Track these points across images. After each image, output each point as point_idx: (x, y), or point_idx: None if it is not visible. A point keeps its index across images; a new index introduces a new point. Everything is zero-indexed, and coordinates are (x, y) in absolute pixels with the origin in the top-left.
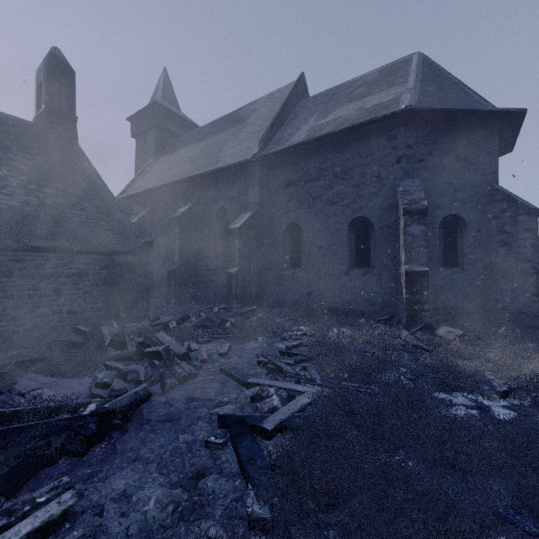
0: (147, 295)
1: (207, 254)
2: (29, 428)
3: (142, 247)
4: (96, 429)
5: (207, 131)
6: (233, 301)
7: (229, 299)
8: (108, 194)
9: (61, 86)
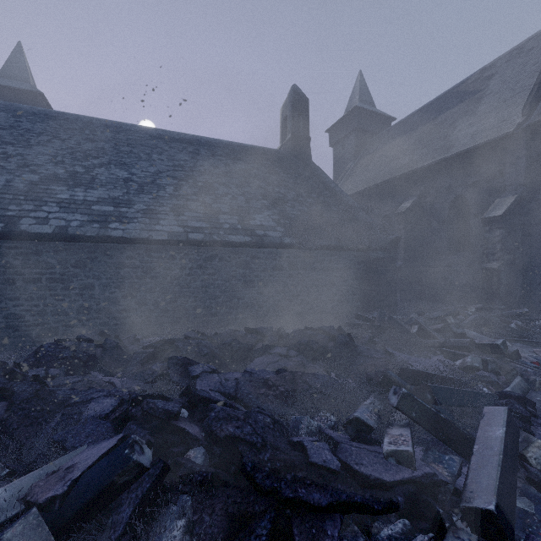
0: (395, 289)
1: (436, 249)
2: (475, 394)
3: (392, 243)
4: (526, 411)
5: (417, 119)
6: (494, 300)
7: (486, 298)
8: (347, 197)
9: (299, 115)
